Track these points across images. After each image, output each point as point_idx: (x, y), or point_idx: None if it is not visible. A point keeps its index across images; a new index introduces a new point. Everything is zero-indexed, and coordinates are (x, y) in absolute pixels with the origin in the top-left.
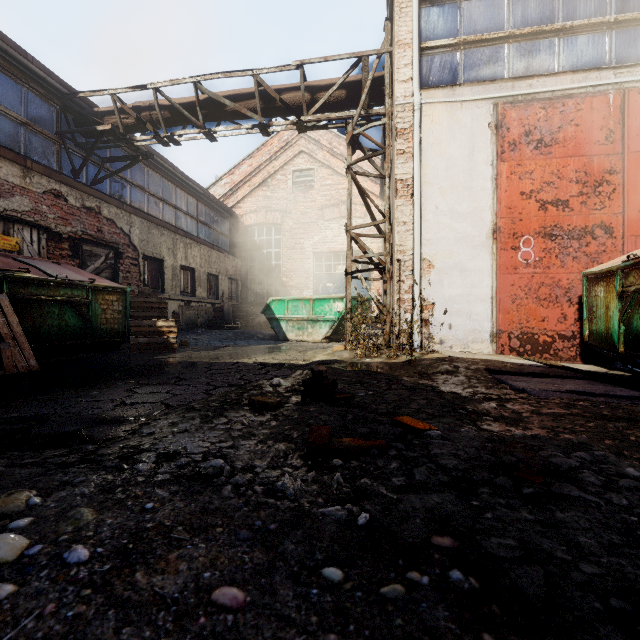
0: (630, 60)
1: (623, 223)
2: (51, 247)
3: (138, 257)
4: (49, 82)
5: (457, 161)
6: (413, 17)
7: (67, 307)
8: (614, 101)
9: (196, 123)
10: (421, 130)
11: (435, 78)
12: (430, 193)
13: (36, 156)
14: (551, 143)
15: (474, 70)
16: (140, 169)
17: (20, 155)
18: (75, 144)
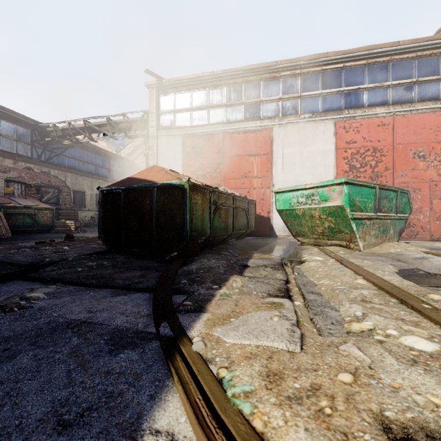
0: (231, 120)
1: (224, 183)
2: (27, 190)
3: (70, 191)
4: (26, 121)
5: (170, 158)
6: (154, 102)
7: (26, 216)
8: (221, 137)
9: (86, 136)
10: (158, 146)
11: (165, 125)
12: None
13: (21, 152)
14: (200, 152)
15: (178, 122)
16: (74, 149)
17: (14, 154)
18: (39, 144)
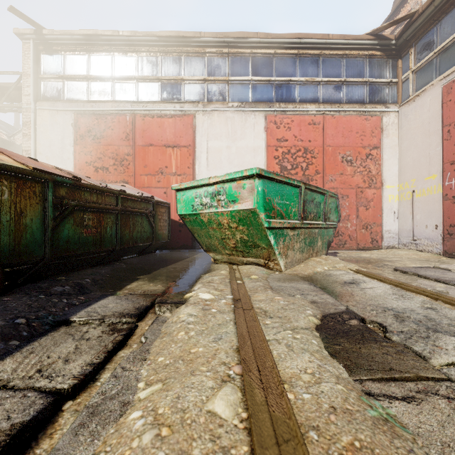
0: (143, 99)
1: (133, 180)
2: None
3: None
4: None
5: (55, 142)
6: (30, 60)
7: None
8: (129, 119)
9: None
10: (36, 123)
11: (48, 95)
12: (41, 159)
13: None
14: (100, 137)
15: (69, 93)
16: None
17: None
18: None
